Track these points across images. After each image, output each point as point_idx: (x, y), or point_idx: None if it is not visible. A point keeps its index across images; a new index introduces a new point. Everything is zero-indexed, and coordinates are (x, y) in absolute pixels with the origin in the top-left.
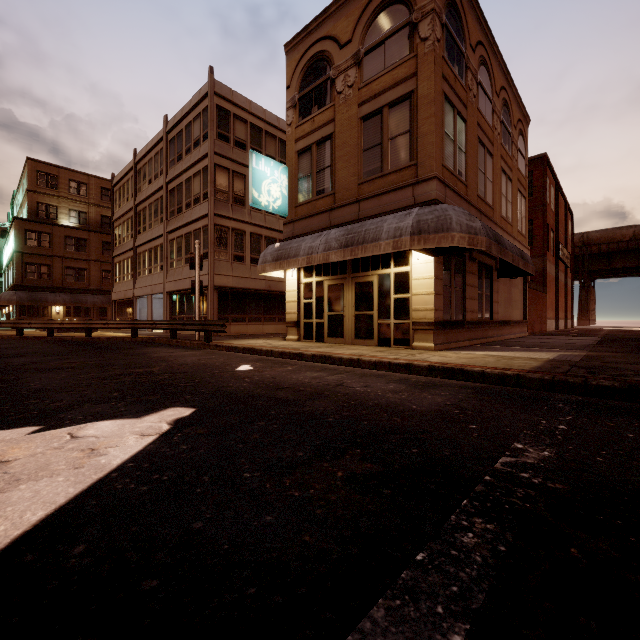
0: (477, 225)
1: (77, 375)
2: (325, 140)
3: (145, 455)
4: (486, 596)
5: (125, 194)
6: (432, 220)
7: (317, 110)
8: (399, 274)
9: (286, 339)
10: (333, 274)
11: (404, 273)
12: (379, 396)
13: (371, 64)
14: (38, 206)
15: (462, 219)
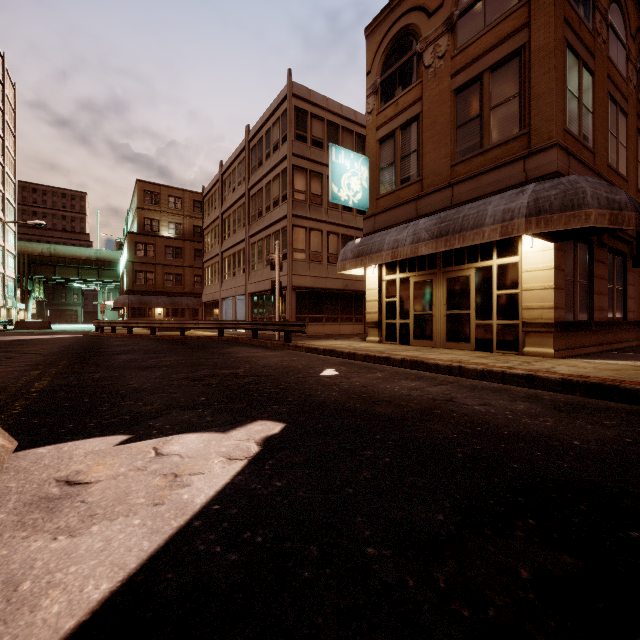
0: (621, 198)
1: (170, 374)
2: (410, 122)
3: (233, 492)
4: None
5: (213, 204)
6: (556, 196)
7: (401, 91)
8: (504, 266)
9: (366, 340)
10: (420, 269)
11: (511, 265)
12: (512, 421)
13: (467, 26)
14: (145, 221)
15: (600, 191)
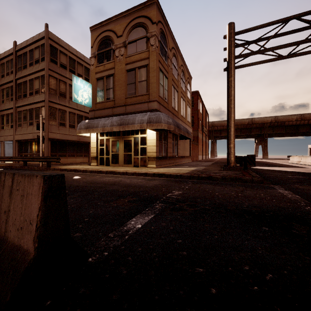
0: (170, 121)
1: None
2: (110, 76)
3: None
4: (159, 212)
5: None
6: (154, 118)
7: (106, 61)
8: (142, 137)
9: (91, 165)
10: (114, 136)
11: (144, 137)
12: (135, 183)
13: (131, 48)
14: None
15: (165, 118)
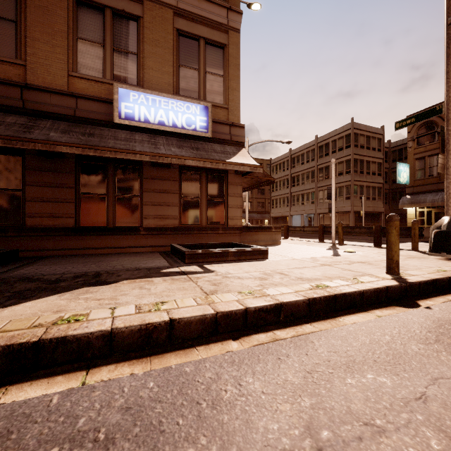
0: None
1: None
2: (433, 155)
3: None
4: None
5: (281, 168)
6: None
7: (428, 143)
8: None
9: None
10: (438, 208)
11: None
12: None
13: None
14: None
15: None
